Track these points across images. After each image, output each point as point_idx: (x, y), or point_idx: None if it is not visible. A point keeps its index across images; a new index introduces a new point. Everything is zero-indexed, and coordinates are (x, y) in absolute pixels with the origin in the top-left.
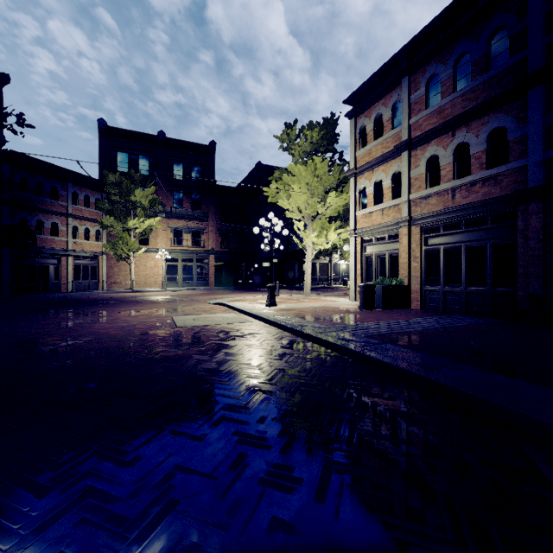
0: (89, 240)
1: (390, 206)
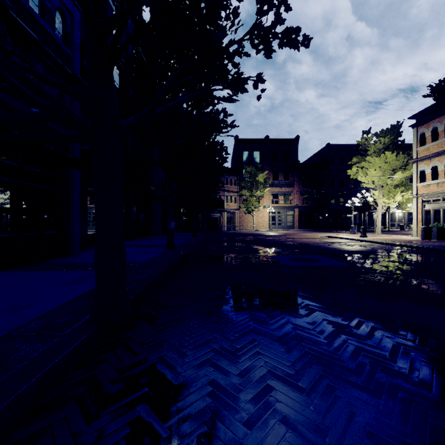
0: (231, 203)
1: (443, 181)
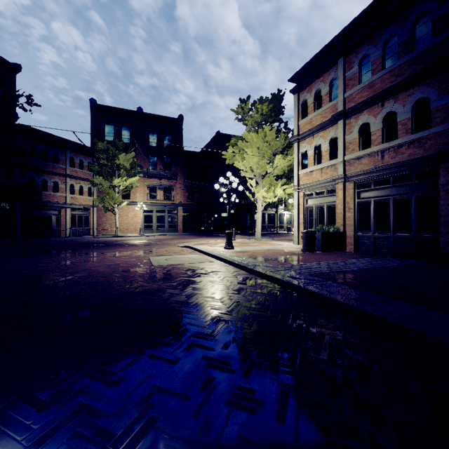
0: (83, 195)
1: (328, 165)
